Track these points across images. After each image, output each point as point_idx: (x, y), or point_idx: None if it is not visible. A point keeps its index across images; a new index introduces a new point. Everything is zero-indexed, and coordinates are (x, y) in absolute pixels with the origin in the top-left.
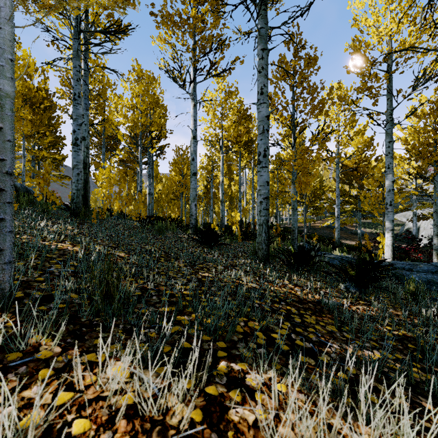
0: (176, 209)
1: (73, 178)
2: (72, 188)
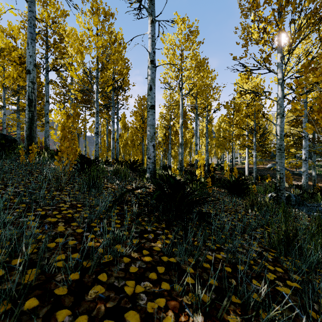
0: (139, 153)
1: None
2: None
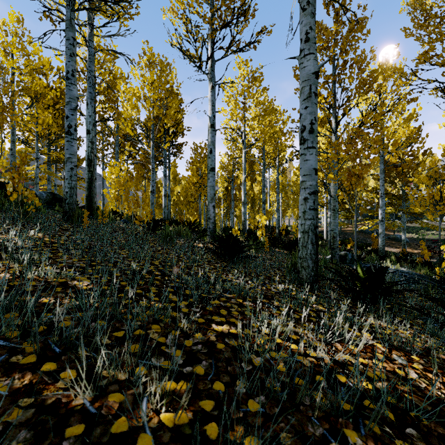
0: (194, 212)
1: (66, 173)
2: (65, 186)
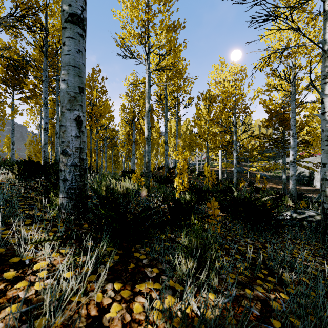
0: (92, 153)
1: None
2: None
